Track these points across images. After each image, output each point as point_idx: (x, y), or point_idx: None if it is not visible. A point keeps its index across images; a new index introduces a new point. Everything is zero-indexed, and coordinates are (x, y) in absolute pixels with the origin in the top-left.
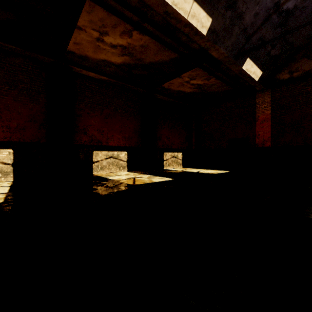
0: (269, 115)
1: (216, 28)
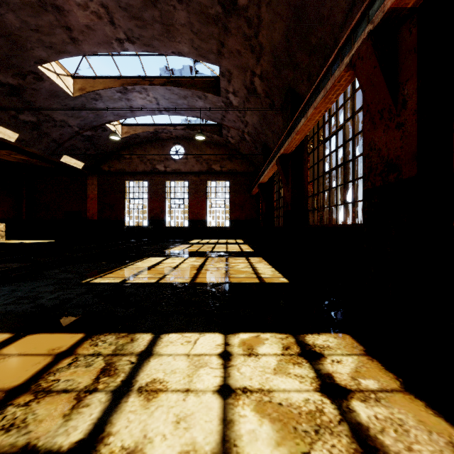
0: (96, 195)
1: (25, 139)
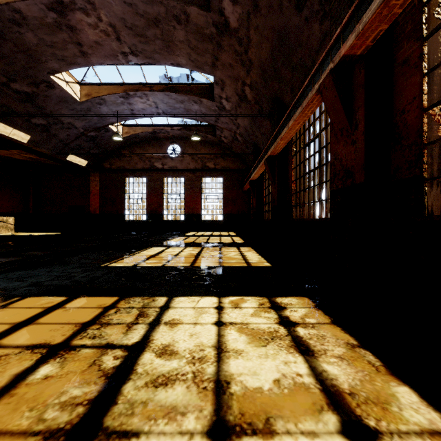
0: (98, 190)
1: (36, 140)
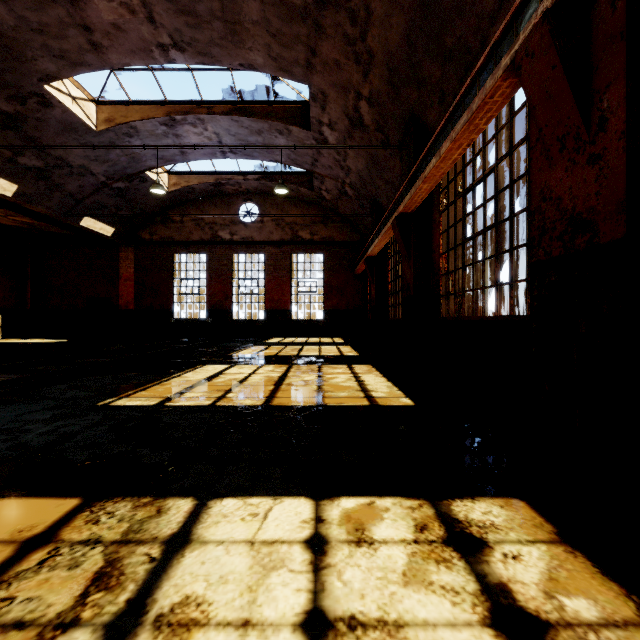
0: (133, 274)
1: (27, 192)
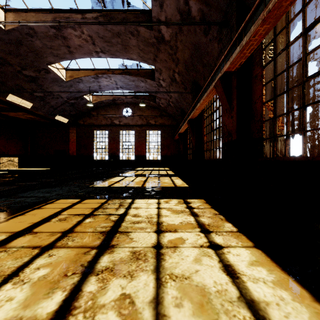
0: (75, 139)
1: (36, 106)
